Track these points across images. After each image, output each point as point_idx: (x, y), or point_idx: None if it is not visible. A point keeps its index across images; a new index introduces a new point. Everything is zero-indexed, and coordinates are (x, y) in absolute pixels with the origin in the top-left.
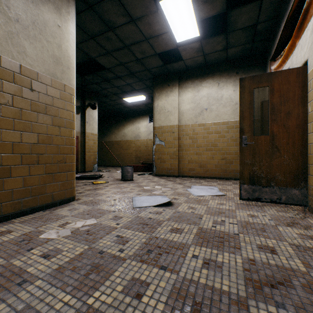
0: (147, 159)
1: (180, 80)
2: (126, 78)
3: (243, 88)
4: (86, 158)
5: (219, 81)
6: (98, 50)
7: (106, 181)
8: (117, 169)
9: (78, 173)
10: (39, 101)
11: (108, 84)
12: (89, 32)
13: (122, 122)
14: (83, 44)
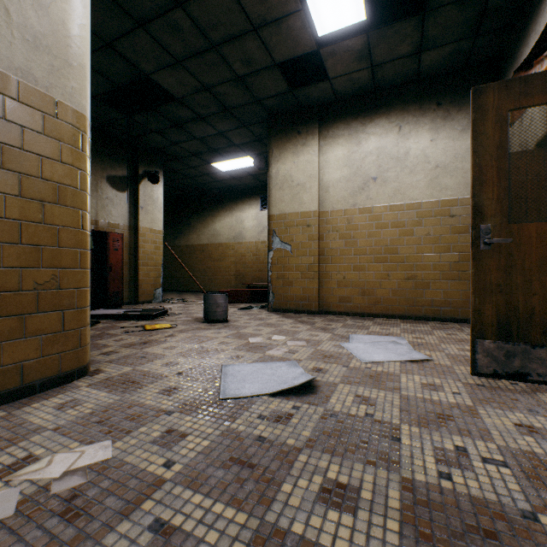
0: (257, 279)
1: (321, 122)
2: (215, 120)
3: (482, 112)
4: (140, 277)
5: (401, 123)
6: (155, 55)
7: (174, 323)
8: (200, 298)
9: (122, 306)
10: None
11: (181, 134)
12: (133, 10)
13: (211, 210)
14: (124, 42)
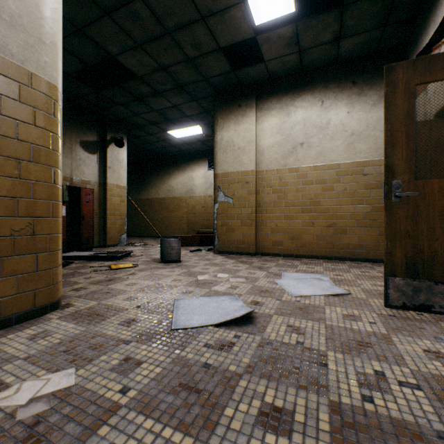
0: (205, 226)
1: (258, 97)
2: (170, 95)
3: (393, 86)
4: (108, 225)
5: (323, 98)
6: (119, 39)
7: (135, 263)
8: (158, 242)
9: (93, 249)
10: None
11: (142, 106)
12: (100, 0)
13: (167, 169)
14: (93, 28)
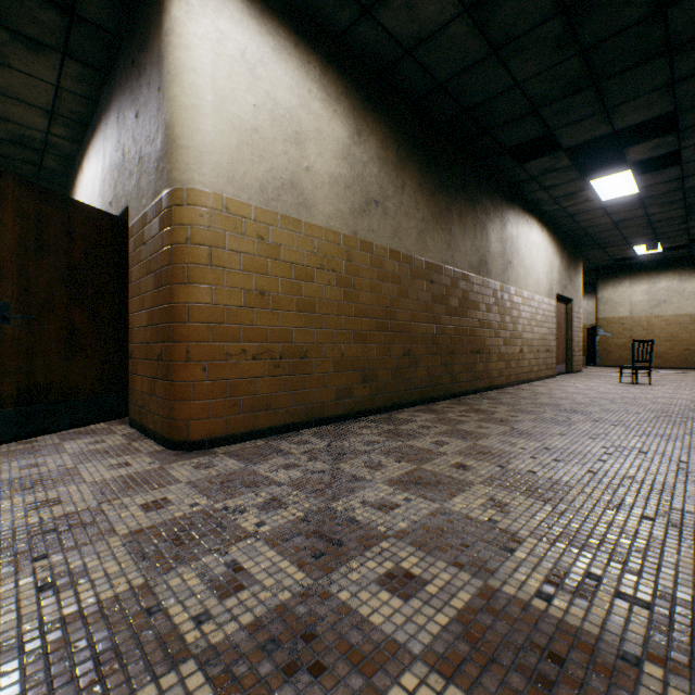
0: None
1: (630, 272)
2: None
3: None
4: None
5: (680, 275)
6: None
7: None
8: None
9: None
10: (578, 322)
11: None
12: None
13: None
14: None
